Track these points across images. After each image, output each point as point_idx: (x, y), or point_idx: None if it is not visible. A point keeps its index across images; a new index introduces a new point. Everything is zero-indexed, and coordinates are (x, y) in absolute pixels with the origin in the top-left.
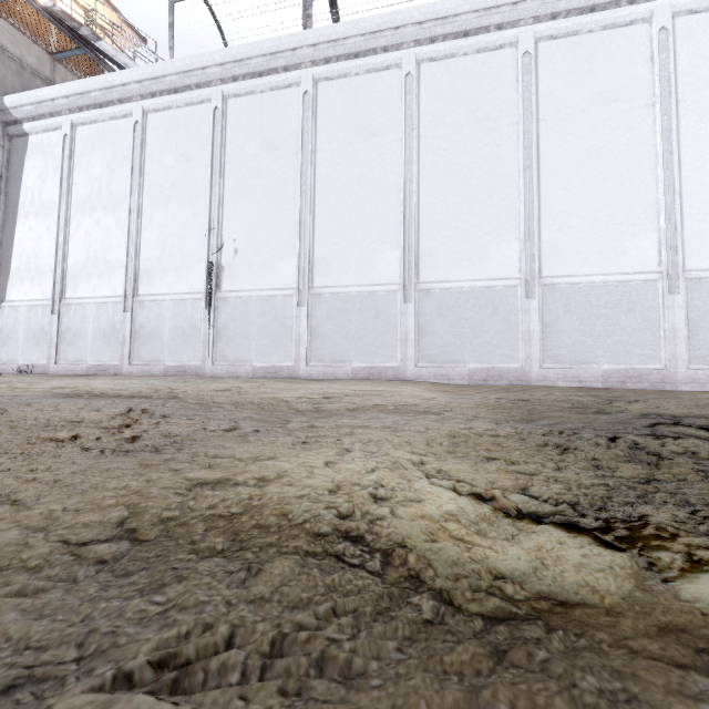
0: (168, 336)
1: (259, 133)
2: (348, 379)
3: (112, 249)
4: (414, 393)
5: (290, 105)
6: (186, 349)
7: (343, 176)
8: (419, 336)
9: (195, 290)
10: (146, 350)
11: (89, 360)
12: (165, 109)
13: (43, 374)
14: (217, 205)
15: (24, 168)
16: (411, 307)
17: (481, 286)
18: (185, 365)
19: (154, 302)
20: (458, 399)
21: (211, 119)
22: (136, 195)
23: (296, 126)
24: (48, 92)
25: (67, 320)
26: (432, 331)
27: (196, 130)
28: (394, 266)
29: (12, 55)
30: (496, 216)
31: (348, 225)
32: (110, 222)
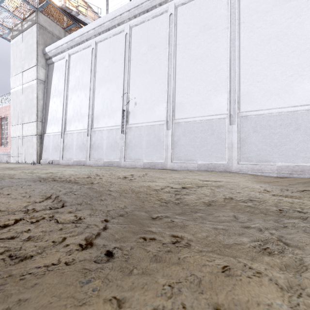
0: (105, 147)
1: (147, 41)
2: (195, 170)
3: (83, 108)
4: (248, 185)
5: (162, 23)
6: (113, 153)
7: (192, 56)
8: (240, 145)
9: (117, 124)
10: (96, 154)
11: (74, 158)
12: (104, 39)
13: (57, 164)
14: (127, 81)
15: (53, 77)
16: (235, 127)
17: (286, 111)
18: (112, 161)
19: (99, 131)
20: (284, 191)
21: (124, 39)
22: (92, 82)
23: (165, 34)
24: (60, 42)
25: (66, 141)
26: (249, 142)
27: (118, 46)
28: (223, 103)
29: (49, 31)
30: (298, 63)
31: (194, 83)
32: (82, 95)
